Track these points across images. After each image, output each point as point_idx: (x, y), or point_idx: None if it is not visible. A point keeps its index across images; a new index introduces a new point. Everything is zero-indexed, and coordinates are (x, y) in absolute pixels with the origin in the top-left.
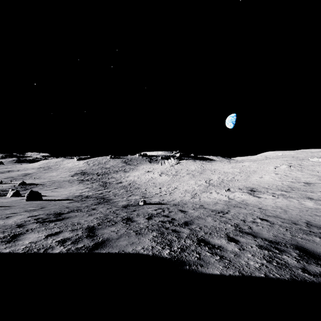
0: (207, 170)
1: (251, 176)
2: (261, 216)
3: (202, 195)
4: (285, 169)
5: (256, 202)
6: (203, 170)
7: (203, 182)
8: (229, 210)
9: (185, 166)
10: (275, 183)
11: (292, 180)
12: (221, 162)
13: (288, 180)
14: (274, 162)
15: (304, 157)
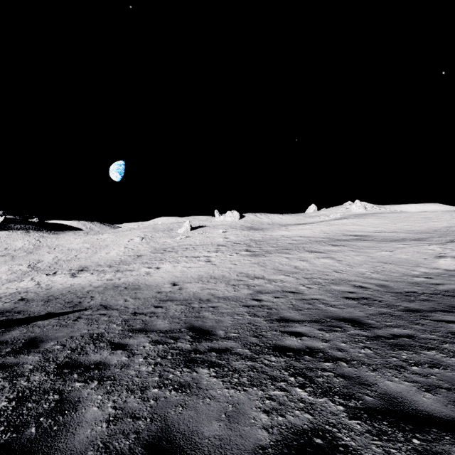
0: (45, 247)
1: (99, 252)
2: (27, 297)
3: (3, 286)
4: (137, 242)
5: (61, 283)
6: (37, 248)
7: (24, 267)
8: (3, 298)
9: (5, 241)
10: (114, 259)
11: (132, 253)
12: (75, 234)
13: (128, 254)
14: (133, 234)
15: (160, 229)
